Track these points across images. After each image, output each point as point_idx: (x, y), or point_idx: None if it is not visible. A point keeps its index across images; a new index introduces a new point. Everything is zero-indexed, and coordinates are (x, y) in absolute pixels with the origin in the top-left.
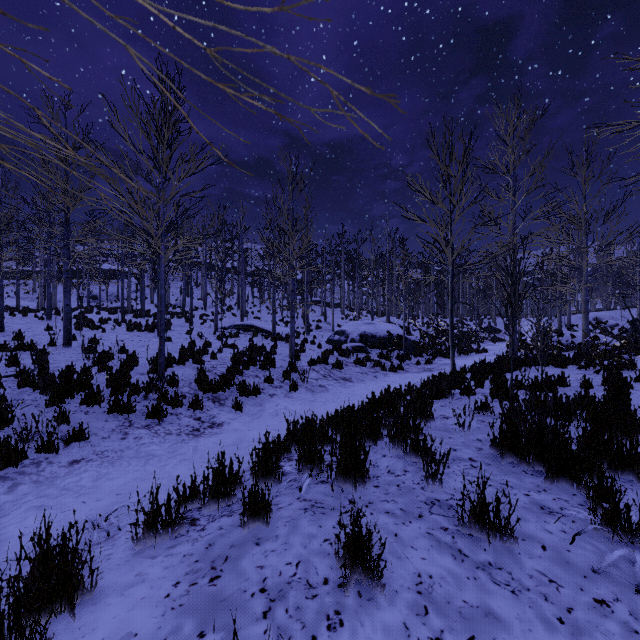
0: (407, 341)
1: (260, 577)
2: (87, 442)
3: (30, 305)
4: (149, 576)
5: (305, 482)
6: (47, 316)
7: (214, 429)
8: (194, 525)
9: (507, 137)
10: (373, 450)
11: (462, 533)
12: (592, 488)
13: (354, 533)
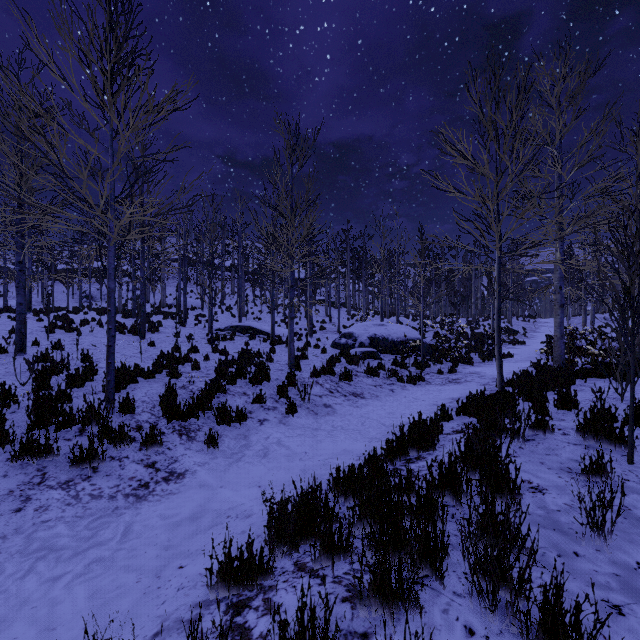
0: (423, 345)
1: None
2: None
3: None
4: None
5: None
6: None
7: (170, 484)
8: None
9: (553, 98)
10: (438, 601)
11: None
12: None
13: None
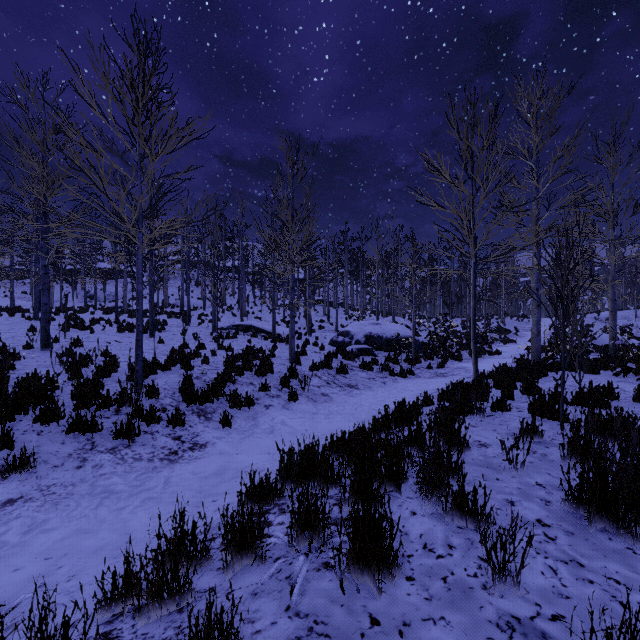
0: (416, 343)
1: None
2: (32, 473)
3: (26, 305)
4: None
5: (299, 574)
6: (34, 316)
7: (195, 452)
8: None
9: (530, 117)
10: (396, 501)
11: None
12: None
13: None
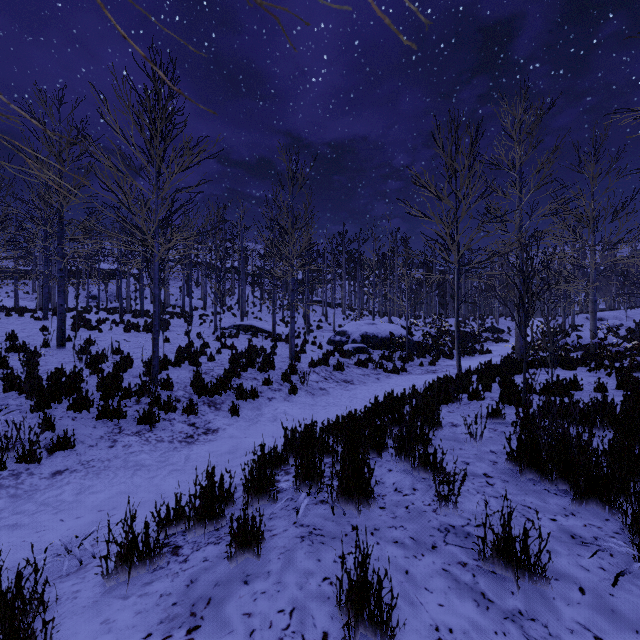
0: (409, 342)
1: (247, 629)
2: (72, 451)
3: (29, 305)
4: (117, 624)
5: (302, 503)
6: (44, 316)
7: (209, 436)
8: (176, 555)
9: (513, 132)
10: (378, 463)
11: (484, 570)
12: (632, 515)
13: (359, 578)
